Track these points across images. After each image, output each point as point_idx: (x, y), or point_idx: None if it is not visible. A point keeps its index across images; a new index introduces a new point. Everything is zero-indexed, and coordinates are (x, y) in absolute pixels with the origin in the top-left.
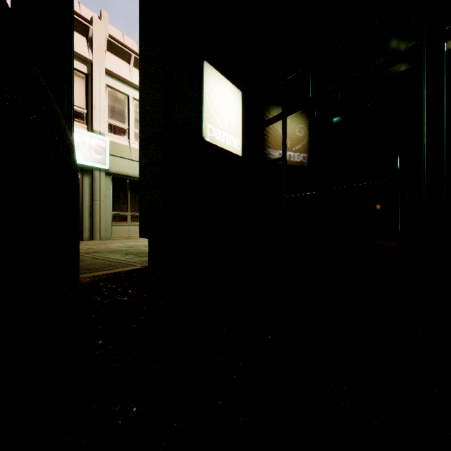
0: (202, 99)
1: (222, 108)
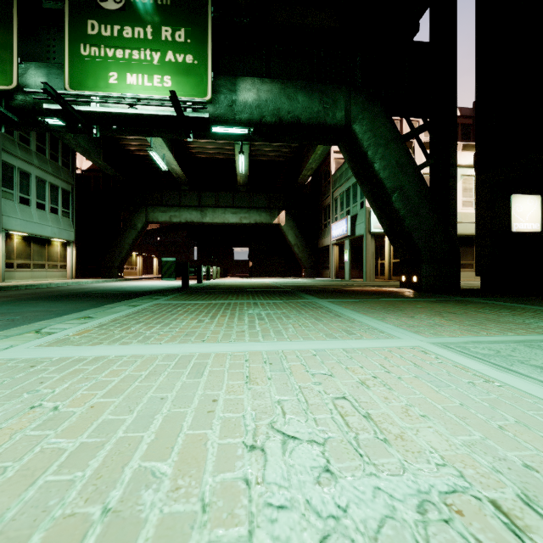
0: (510, 213)
1: (524, 211)
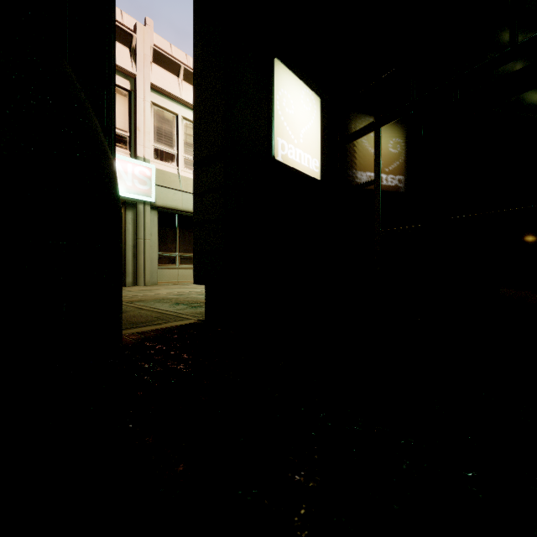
0: (272, 106)
1: (296, 118)
